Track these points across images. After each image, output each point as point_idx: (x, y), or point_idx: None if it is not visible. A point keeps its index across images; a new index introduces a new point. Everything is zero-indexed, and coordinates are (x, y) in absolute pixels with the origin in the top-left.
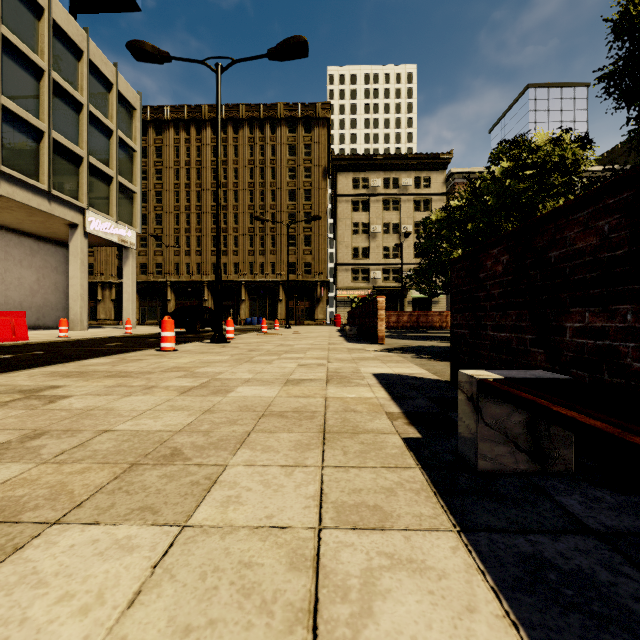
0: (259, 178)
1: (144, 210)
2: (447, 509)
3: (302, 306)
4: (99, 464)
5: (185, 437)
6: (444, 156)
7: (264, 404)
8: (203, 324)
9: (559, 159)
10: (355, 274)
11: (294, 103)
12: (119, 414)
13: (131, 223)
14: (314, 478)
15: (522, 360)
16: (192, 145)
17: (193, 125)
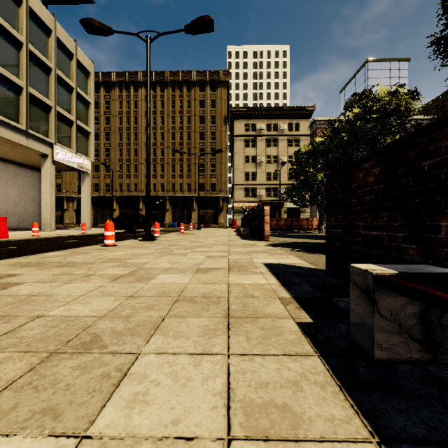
0: (179, 123)
1: (97, 146)
2: (358, 409)
3: (209, 214)
4: (20, 353)
5: (107, 322)
6: (309, 108)
7: (178, 290)
8: (138, 226)
9: (396, 106)
10: (246, 191)
11: (203, 70)
12: (56, 300)
13: (87, 154)
14: (221, 369)
15: (394, 254)
16: (131, 100)
17: (132, 86)
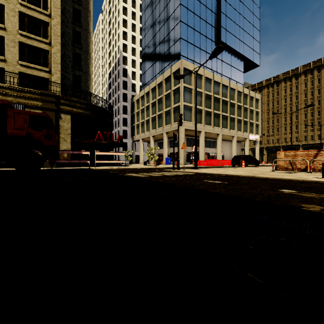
0: (310, 96)
1: None
2: None
3: None
4: None
5: None
6: None
7: None
8: None
9: None
10: None
11: None
12: None
13: (258, 133)
14: None
15: None
16: (274, 92)
17: (275, 84)
